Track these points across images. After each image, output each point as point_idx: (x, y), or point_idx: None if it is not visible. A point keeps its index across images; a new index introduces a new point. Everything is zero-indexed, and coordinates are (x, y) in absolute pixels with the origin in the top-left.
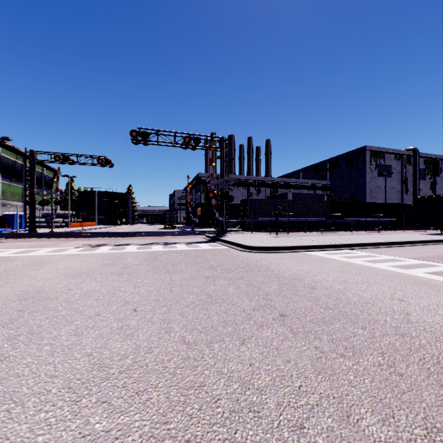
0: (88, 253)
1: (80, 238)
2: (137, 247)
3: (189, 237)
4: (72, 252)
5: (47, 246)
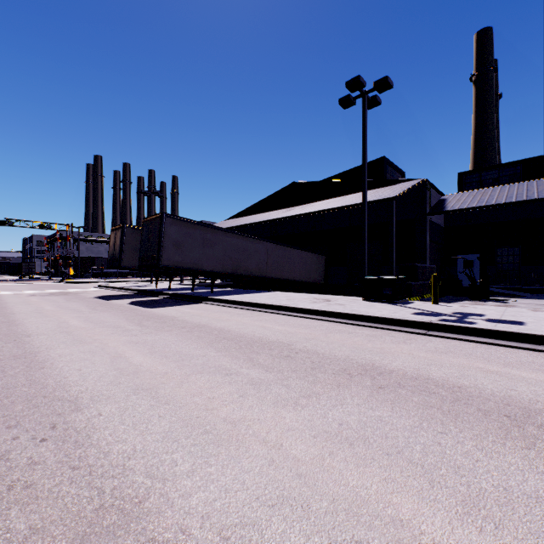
0: None
1: None
2: (10, 284)
3: (44, 282)
4: None
5: None
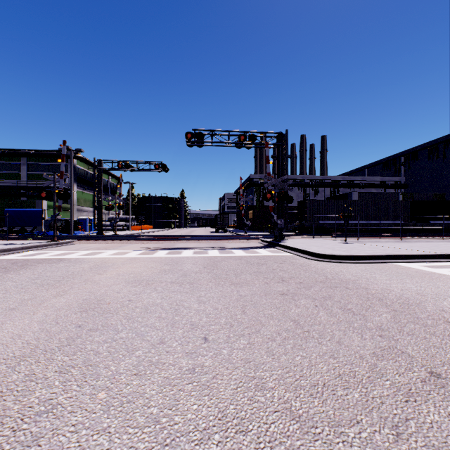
0: (147, 257)
1: (139, 241)
2: (193, 251)
3: (243, 242)
4: (132, 256)
5: (111, 249)
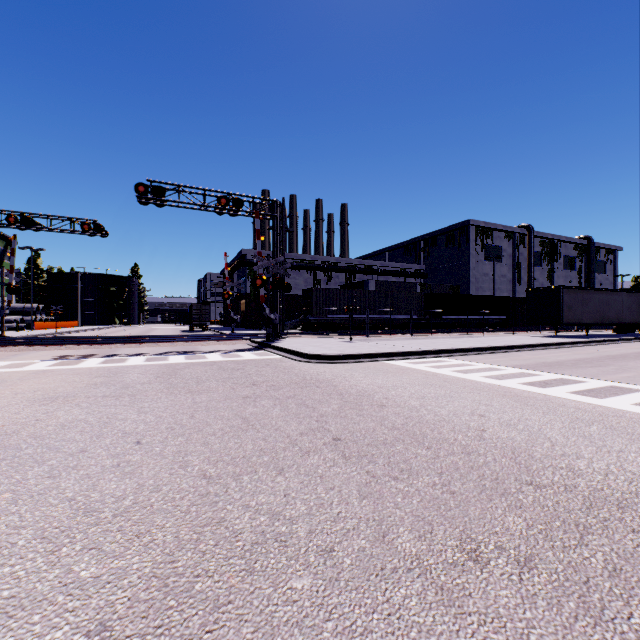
0: (66, 369)
1: (52, 346)
2: (145, 358)
3: (226, 343)
4: (39, 368)
5: None
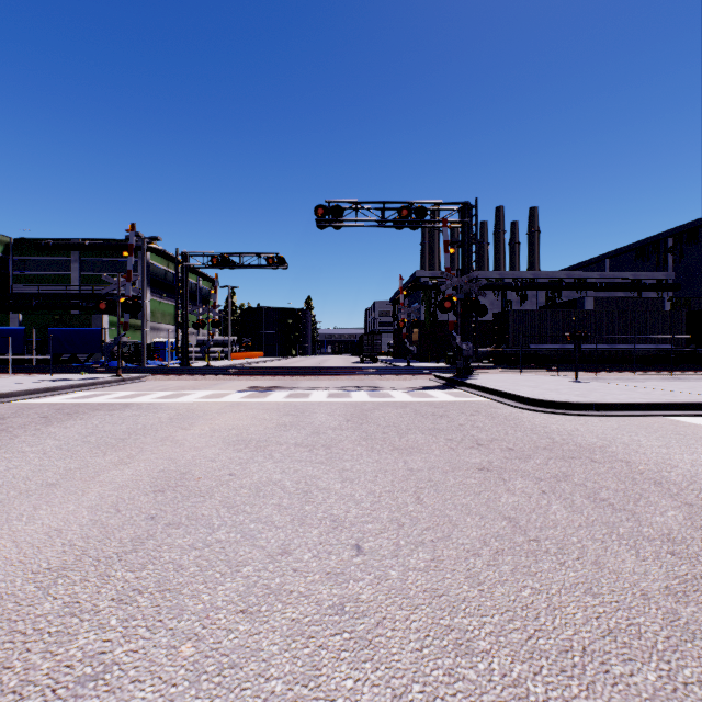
0: (256, 402)
1: (244, 376)
2: (327, 394)
3: (406, 378)
4: (234, 400)
5: (201, 388)
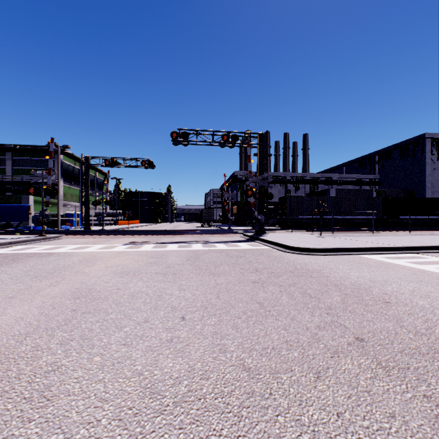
0: (133, 251)
1: (126, 235)
2: (178, 245)
3: (227, 236)
4: (120, 250)
5: (99, 243)
